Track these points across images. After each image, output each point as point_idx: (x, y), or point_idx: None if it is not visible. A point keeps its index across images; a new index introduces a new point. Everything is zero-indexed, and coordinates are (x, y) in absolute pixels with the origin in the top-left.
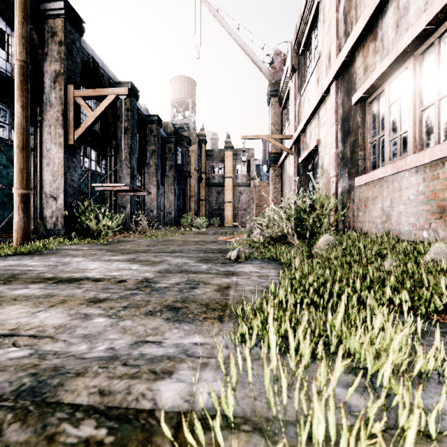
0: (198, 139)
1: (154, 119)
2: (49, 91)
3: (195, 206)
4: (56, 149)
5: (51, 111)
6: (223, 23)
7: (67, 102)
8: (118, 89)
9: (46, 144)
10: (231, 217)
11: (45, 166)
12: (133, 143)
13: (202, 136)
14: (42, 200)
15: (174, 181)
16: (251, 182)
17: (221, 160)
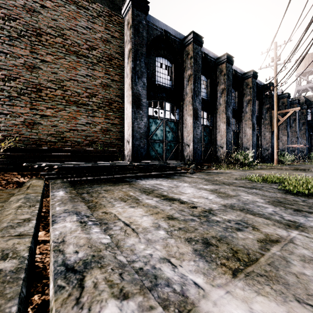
0: None
1: (295, 102)
2: (265, 114)
3: None
4: (267, 133)
5: (265, 121)
6: None
7: (271, 116)
8: (295, 108)
9: (263, 132)
10: None
11: (263, 139)
12: (287, 120)
13: None
14: (262, 150)
15: (306, 131)
16: None
17: None
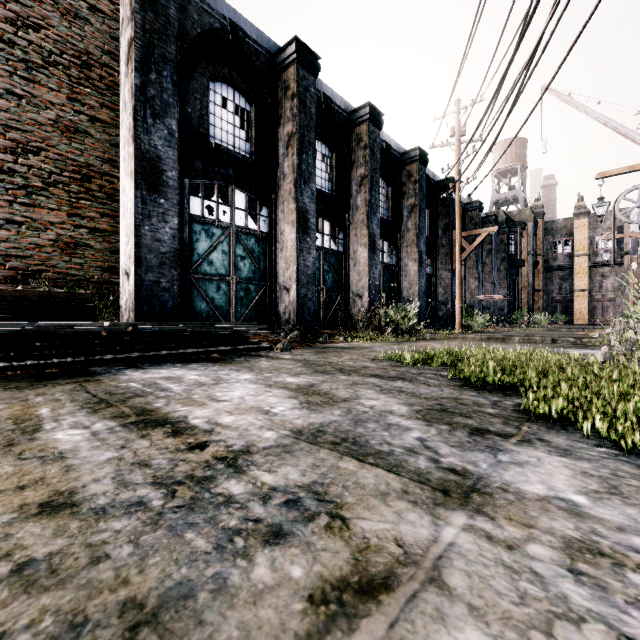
0: (533, 215)
1: (490, 220)
2: (441, 237)
3: (529, 299)
4: (446, 273)
5: (442, 250)
6: (577, 106)
7: (452, 242)
8: (489, 229)
9: (439, 271)
10: (585, 311)
11: (438, 285)
12: (478, 251)
13: (537, 208)
14: (437, 306)
15: (507, 274)
16: (625, 259)
17: (568, 234)
